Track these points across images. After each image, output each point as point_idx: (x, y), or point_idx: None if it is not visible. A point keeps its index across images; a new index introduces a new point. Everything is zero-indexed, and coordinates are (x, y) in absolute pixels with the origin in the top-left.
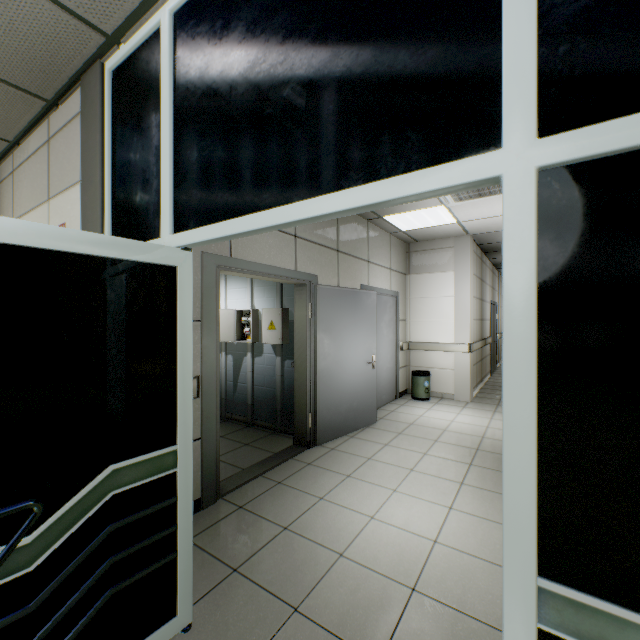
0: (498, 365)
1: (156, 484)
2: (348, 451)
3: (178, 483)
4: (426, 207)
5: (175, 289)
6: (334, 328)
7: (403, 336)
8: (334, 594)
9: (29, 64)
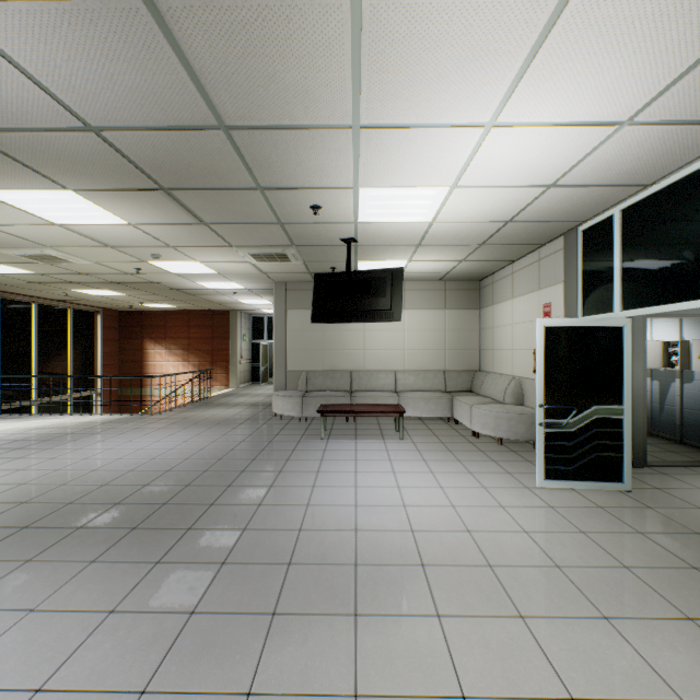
0: None
1: (613, 420)
2: None
3: (623, 423)
4: None
5: (622, 336)
6: None
7: None
8: None
9: (541, 238)
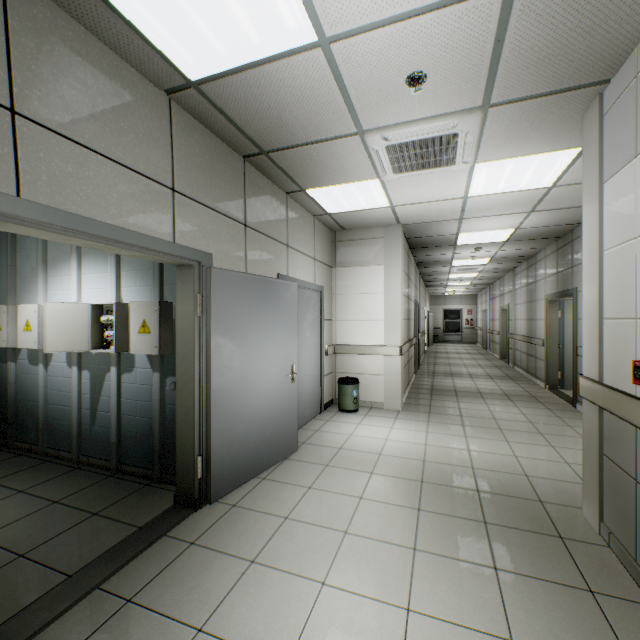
0: (419, 365)
1: None
2: (257, 507)
3: None
4: (358, 179)
5: None
6: (238, 330)
7: (329, 338)
8: None
9: None
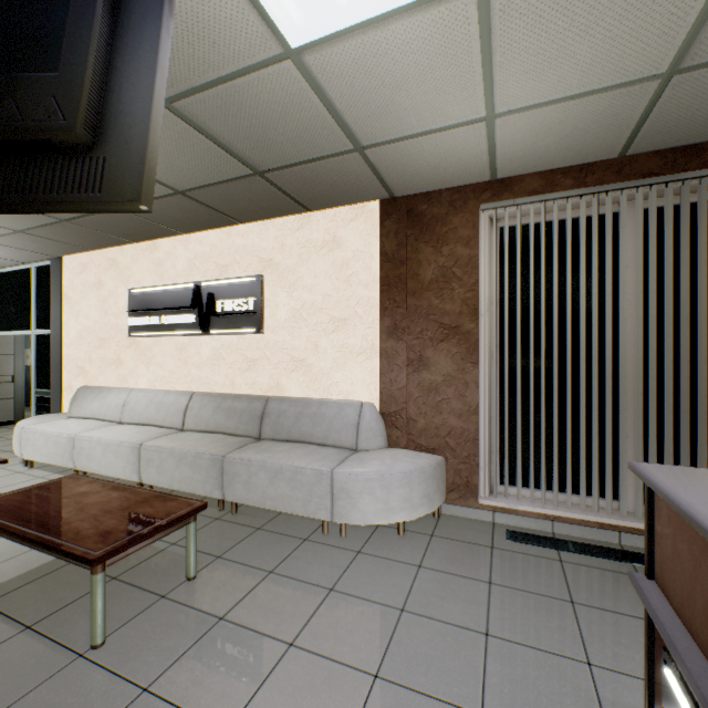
0: None
1: None
2: None
3: None
4: None
5: None
6: None
7: None
8: None
9: None
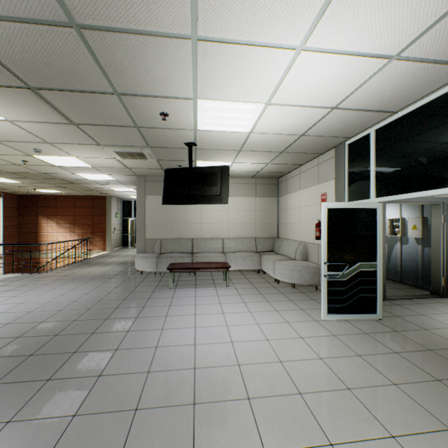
0: None
1: (370, 272)
2: None
3: (377, 274)
4: None
5: (376, 215)
6: None
7: None
8: (445, 332)
9: (321, 148)
